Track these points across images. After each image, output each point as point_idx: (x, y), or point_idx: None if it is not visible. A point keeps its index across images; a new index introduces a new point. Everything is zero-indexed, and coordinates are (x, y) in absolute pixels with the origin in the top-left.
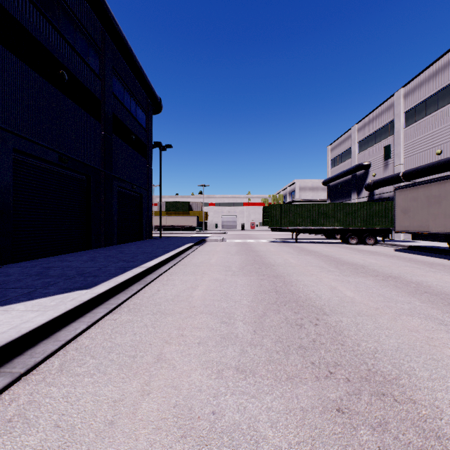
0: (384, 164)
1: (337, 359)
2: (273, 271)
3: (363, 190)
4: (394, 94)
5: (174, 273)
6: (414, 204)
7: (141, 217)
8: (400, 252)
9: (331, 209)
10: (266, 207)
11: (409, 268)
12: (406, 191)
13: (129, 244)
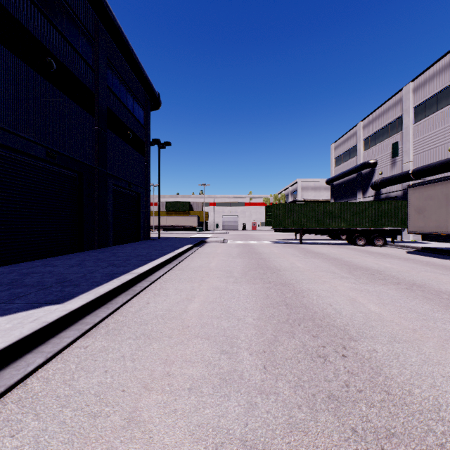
0: (392, 161)
1: (387, 422)
2: (280, 277)
3: (368, 189)
4: (403, 89)
5: (169, 279)
6: (430, 203)
7: (139, 217)
8: (414, 255)
9: (337, 208)
10: (268, 207)
11: (431, 274)
12: (421, 189)
13: (124, 245)
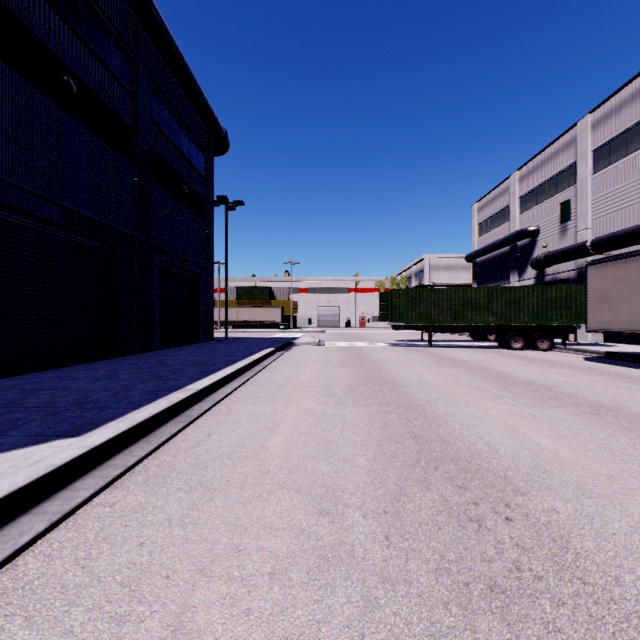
0: (561, 229)
1: (589, 633)
2: (403, 395)
3: (527, 269)
4: (577, 124)
5: (240, 399)
6: (620, 287)
7: (198, 308)
8: (595, 363)
9: (483, 296)
10: (384, 294)
11: (625, 391)
12: (606, 267)
13: (177, 349)
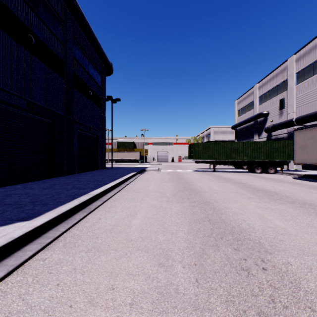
0: (280, 112)
1: None
2: (202, 197)
3: (262, 133)
4: (288, 59)
5: (117, 199)
6: (311, 141)
7: (97, 152)
8: (298, 180)
9: (241, 146)
10: (191, 145)
11: (316, 195)
12: (304, 131)
13: (86, 173)
